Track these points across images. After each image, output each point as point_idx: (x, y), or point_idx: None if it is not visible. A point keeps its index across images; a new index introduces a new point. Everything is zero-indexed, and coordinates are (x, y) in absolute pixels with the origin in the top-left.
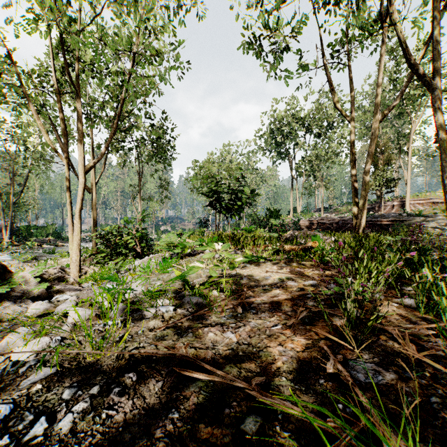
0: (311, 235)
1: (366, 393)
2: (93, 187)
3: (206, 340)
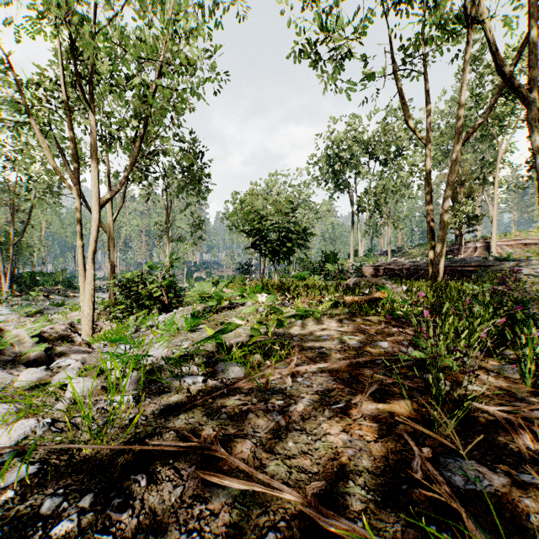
0: (377, 283)
1: (468, 507)
2: (110, 225)
3: (244, 424)
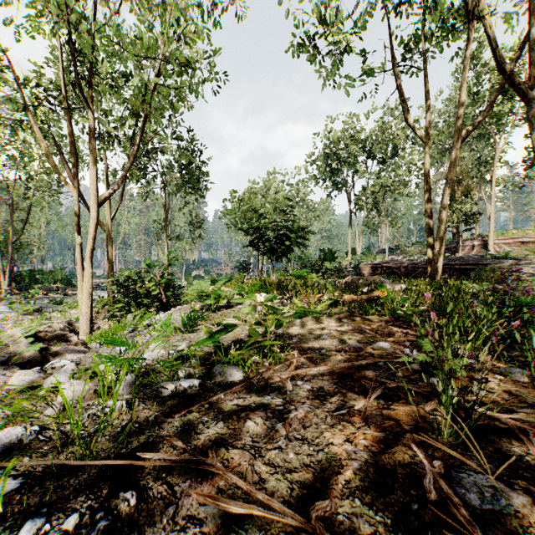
0: (376, 281)
1: (487, 530)
2: (109, 223)
3: (242, 433)
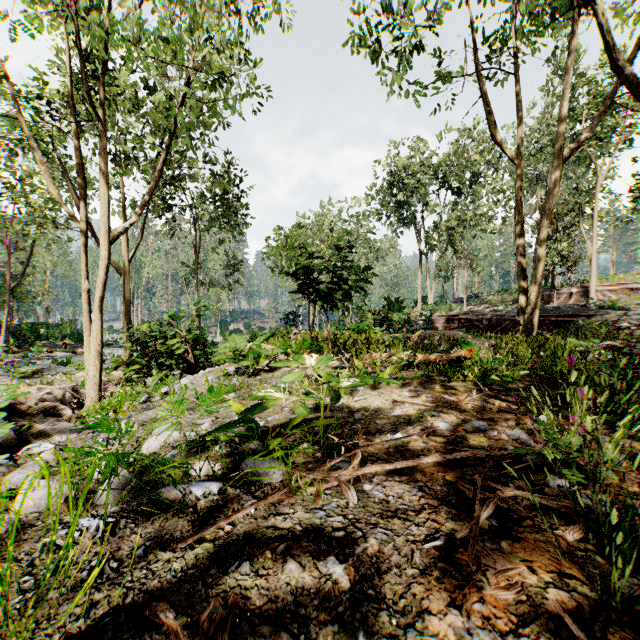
0: (456, 337)
1: None
2: (125, 266)
3: (279, 585)
